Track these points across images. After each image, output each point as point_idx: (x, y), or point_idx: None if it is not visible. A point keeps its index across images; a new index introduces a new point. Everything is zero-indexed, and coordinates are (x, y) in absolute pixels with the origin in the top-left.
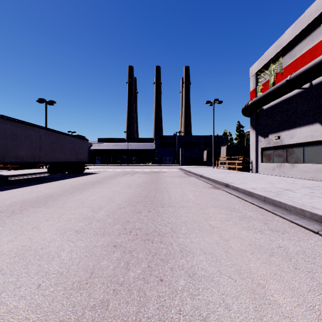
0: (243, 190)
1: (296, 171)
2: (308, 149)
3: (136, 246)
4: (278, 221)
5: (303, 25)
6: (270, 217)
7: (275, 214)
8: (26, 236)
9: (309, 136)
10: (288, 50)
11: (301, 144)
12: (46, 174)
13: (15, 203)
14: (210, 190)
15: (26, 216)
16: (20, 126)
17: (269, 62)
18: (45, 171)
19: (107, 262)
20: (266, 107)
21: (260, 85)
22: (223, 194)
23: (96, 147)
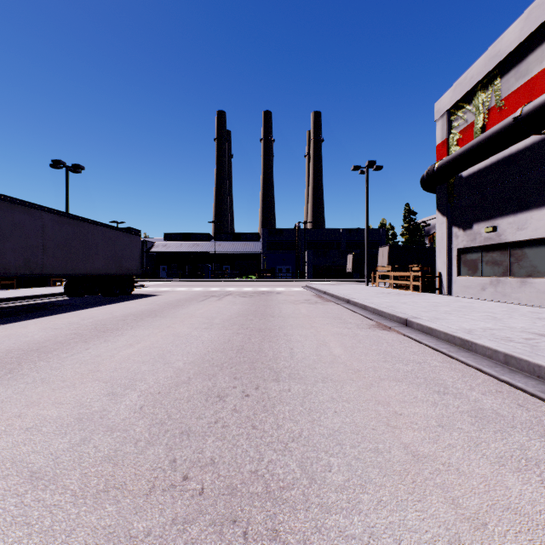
0: (447, 335)
1: (531, 292)
2: None
3: None
4: None
5: None
6: None
7: None
8: None
9: None
10: (514, 62)
11: (540, 241)
12: (62, 297)
13: None
14: (372, 333)
15: None
16: (1, 205)
17: (474, 89)
18: (60, 292)
19: None
20: (469, 174)
21: (457, 133)
22: (404, 344)
23: (160, 249)
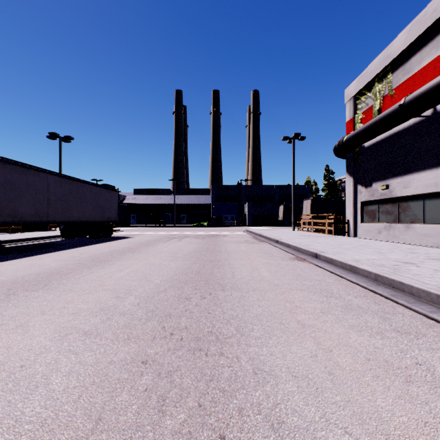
0: (342, 263)
1: (413, 234)
2: (431, 203)
3: (180, 363)
4: (403, 314)
5: (423, 27)
6: (390, 308)
7: (396, 302)
8: (2, 342)
9: (432, 184)
10: (401, 62)
11: (419, 196)
12: (59, 238)
13: (2, 284)
14: (291, 263)
15: (12, 306)
16: (19, 170)
17: (373, 81)
18: (57, 235)
19: (128, 397)
20: (369, 145)
21: (360, 114)
22: (312, 270)
23: (130, 201)
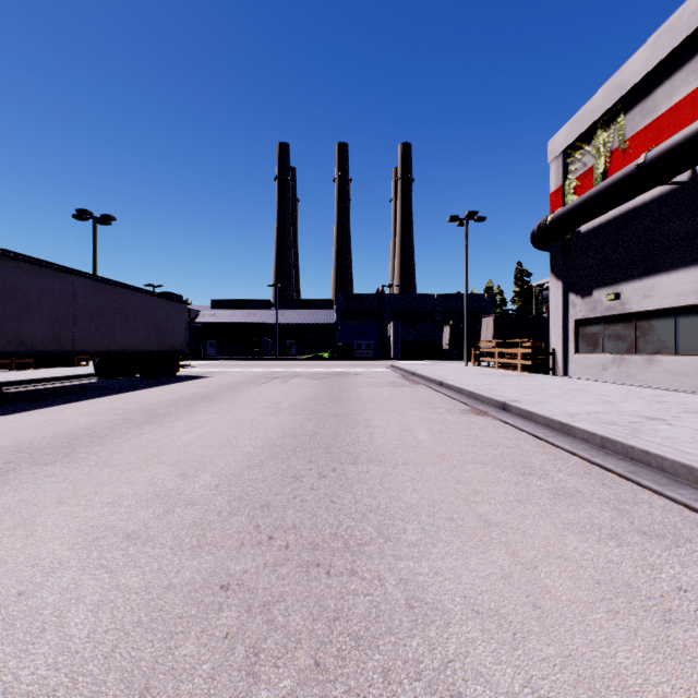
0: (546, 419)
1: (658, 372)
2: (687, 322)
3: (284, 588)
4: (651, 503)
5: (676, 39)
6: (629, 493)
7: (638, 484)
8: None
9: (690, 292)
10: (639, 96)
11: (669, 311)
12: (92, 379)
13: None
14: (464, 418)
15: (10, 490)
16: (28, 269)
17: (594, 127)
18: (90, 373)
19: (197, 649)
20: (588, 229)
21: (574, 179)
22: (498, 430)
23: (207, 319)
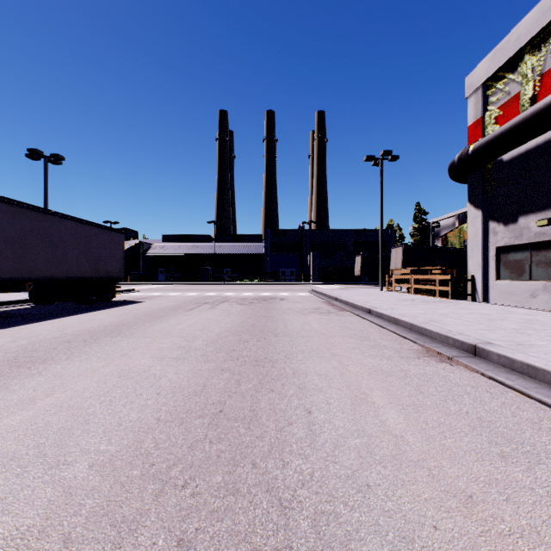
0: None
1: None
2: None
3: None
4: None
5: None
6: None
7: None
8: None
9: None
10: None
11: None
12: (27, 304)
13: None
14: (428, 368)
15: None
16: None
17: (519, 54)
18: (26, 299)
19: None
20: (512, 156)
21: (495, 110)
22: (500, 399)
23: (157, 251)
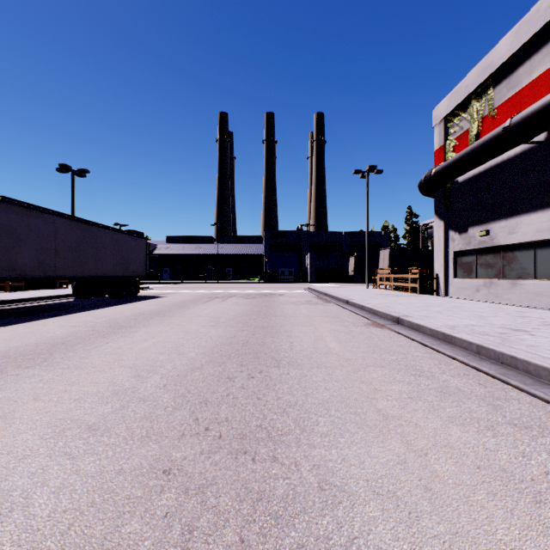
0: (432, 330)
1: (521, 293)
2: (544, 253)
3: (216, 473)
4: (519, 400)
5: (535, 28)
6: (501, 391)
7: (508, 384)
8: None
9: (546, 229)
10: (505, 74)
11: (529, 245)
12: (70, 298)
13: None
14: (366, 330)
15: None
16: (18, 210)
17: (469, 98)
18: (69, 294)
19: (140, 527)
20: (464, 179)
21: (453, 140)
22: (393, 339)
23: (163, 251)
